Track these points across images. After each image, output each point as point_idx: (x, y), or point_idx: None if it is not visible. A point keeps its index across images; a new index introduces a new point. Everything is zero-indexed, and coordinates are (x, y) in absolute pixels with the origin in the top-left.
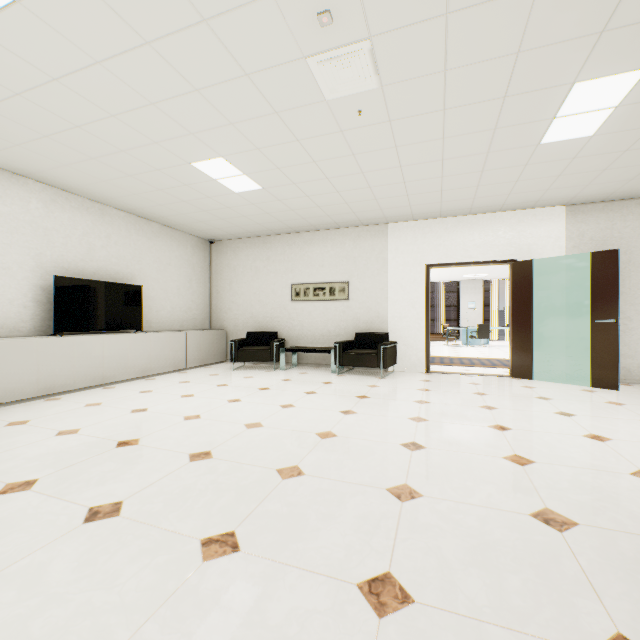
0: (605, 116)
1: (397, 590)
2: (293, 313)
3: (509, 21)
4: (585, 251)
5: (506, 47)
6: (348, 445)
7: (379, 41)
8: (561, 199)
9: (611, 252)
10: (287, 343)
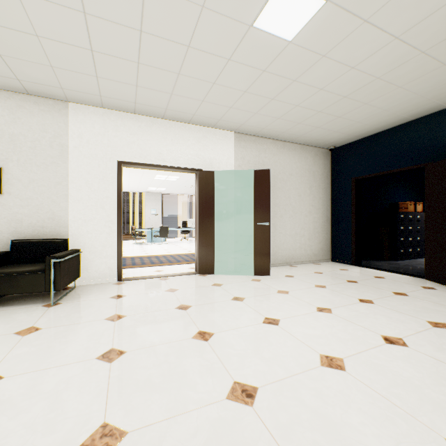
0: (313, 12)
1: None
2: None
3: None
4: (245, 170)
5: None
6: None
7: None
8: (234, 124)
9: (266, 171)
10: None
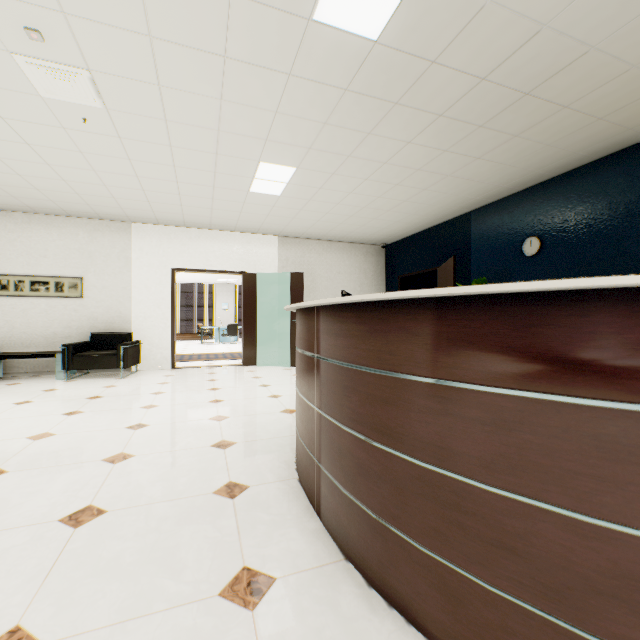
0: (284, 186)
1: (95, 511)
2: None
3: (208, 110)
4: (290, 271)
5: (210, 124)
6: (68, 439)
7: (100, 76)
8: (274, 231)
9: (301, 274)
10: None
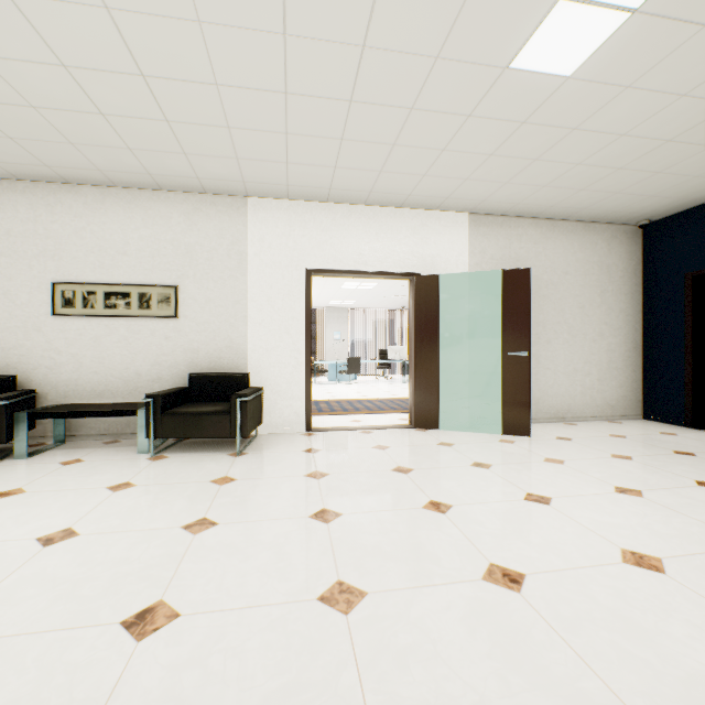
0: (609, 32)
1: None
2: (58, 339)
3: None
4: (487, 271)
5: None
6: None
7: None
8: (470, 201)
9: (524, 271)
10: (43, 398)
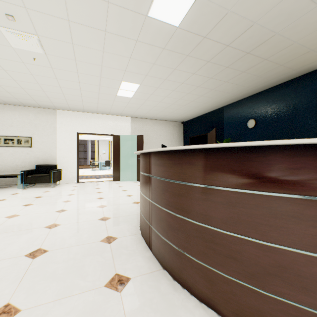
0: (133, 93)
1: (42, 251)
2: None
3: (97, 56)
4: (136, 134)
5: (97, 63)
6: (26, 217)
7: (43, 38)
8: (129, 114)
9: (142, 136)
10: None
